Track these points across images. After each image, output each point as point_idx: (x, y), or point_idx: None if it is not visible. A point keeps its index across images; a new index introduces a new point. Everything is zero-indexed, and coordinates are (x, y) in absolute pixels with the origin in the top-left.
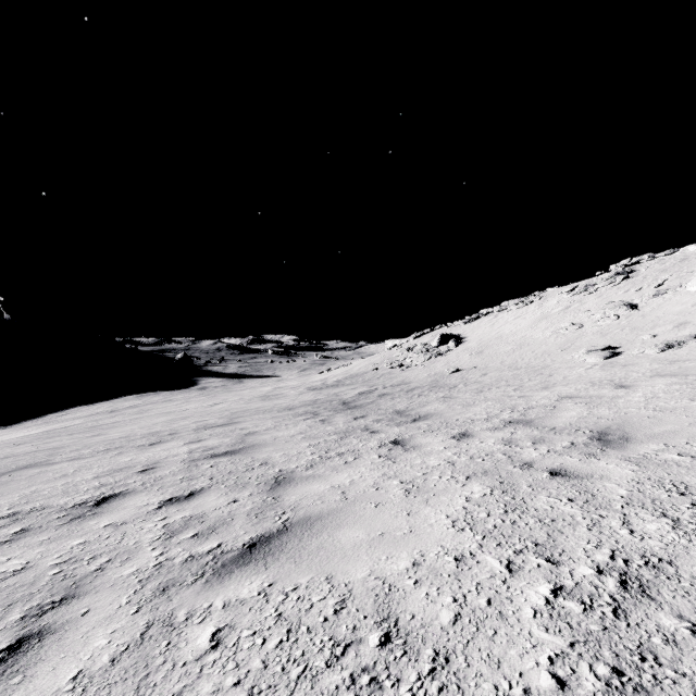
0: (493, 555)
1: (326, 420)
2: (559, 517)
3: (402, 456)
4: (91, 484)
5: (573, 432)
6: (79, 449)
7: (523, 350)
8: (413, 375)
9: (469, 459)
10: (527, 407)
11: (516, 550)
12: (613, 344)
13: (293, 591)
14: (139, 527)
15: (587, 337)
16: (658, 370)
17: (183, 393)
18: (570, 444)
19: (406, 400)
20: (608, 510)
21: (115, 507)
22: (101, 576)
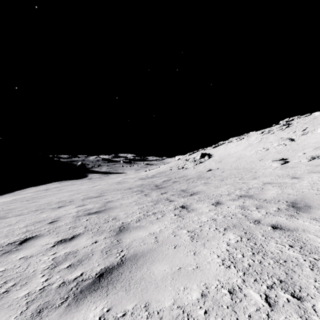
0: (253, 289)
1: (147, 194)
2: (288, 258)
3: (187, 215)
4: (22, 230)
5: (277, 202)
6: (22, 210)
7: (241, 160)
8: (189, 172)
9: (223, 217)
10: (248, 188)
11: (268, 286)
12: (284, 157)
13: (122, 317)
14: (39, 260)
15: (271, 154)
16: (311, 169)
17: (80, 180)
18: (277, 209)
19: (186, 184)
20: (318, 254)
21: (30, 245)
22: (5, 298)
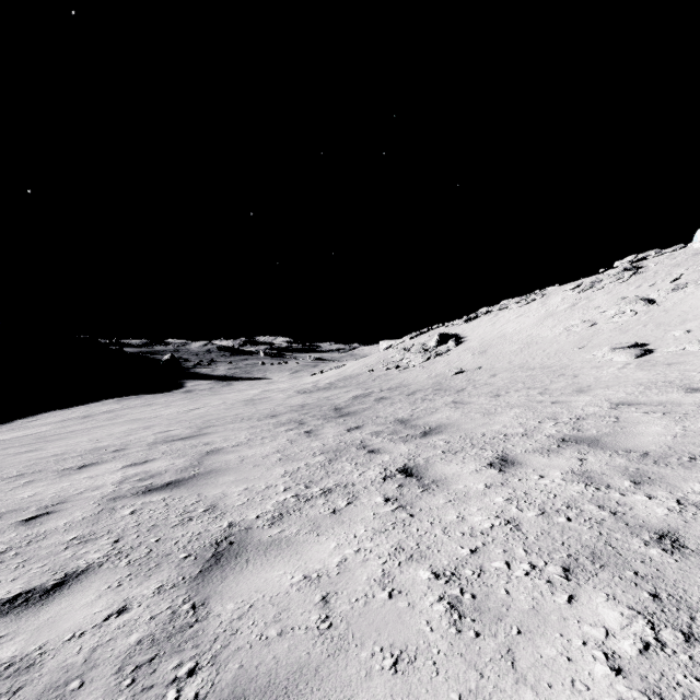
0: None
1: (313, 431)
2: None
3: (423, 501)
4: None
5: (689, 462)
6: None
7: (532, 349)
8: (412, 377)
9: (541, 515)
10: (575, 417)
11: None
12: (639, 341)
13: None
14: None
15: (605, 334)
16: None
17: (166, 396)
18: None
19: (408, 406)
20: None
21: None
22: None
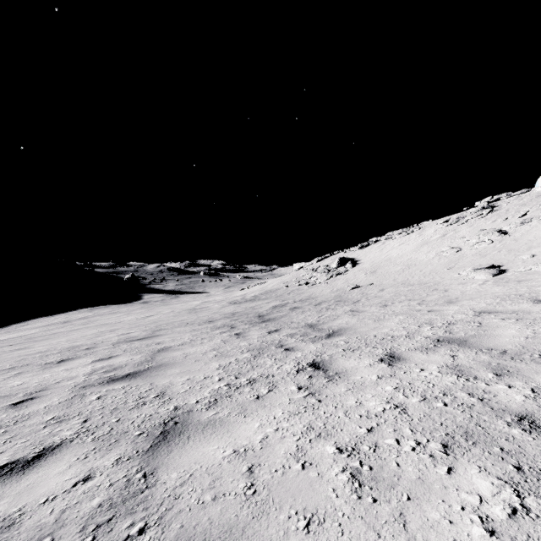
0: None
1: (241, 334)
2: None
3: (328, 389)
4: None
5: (539, 358)
6: None
7: (412, 270)
8: (318, 291)
9: (423, 401)
10: (446, 322)
11: None
12: (495, 263)
13: None
14: None
15: (468, 258)
16: None
17: (128, 306)
18: None
19: (316, 314)
20: None
21: None
22: None
